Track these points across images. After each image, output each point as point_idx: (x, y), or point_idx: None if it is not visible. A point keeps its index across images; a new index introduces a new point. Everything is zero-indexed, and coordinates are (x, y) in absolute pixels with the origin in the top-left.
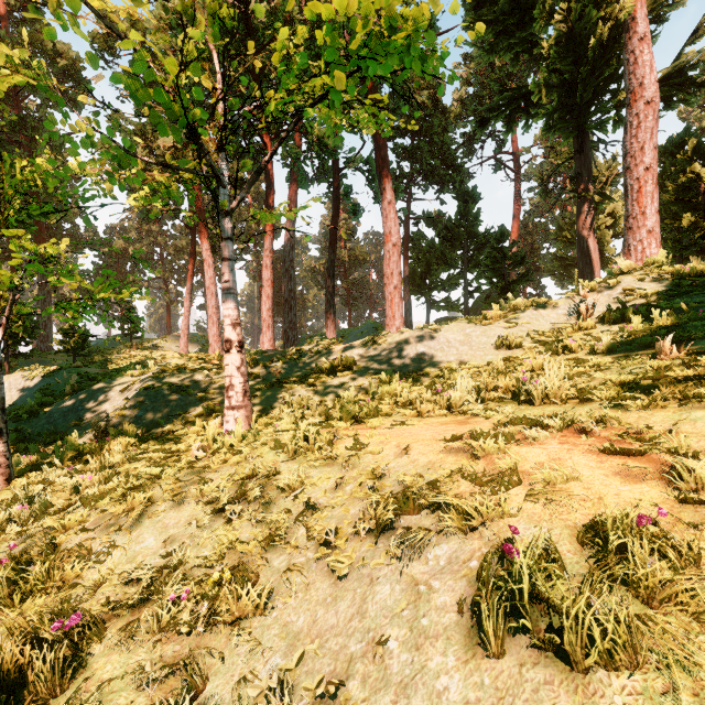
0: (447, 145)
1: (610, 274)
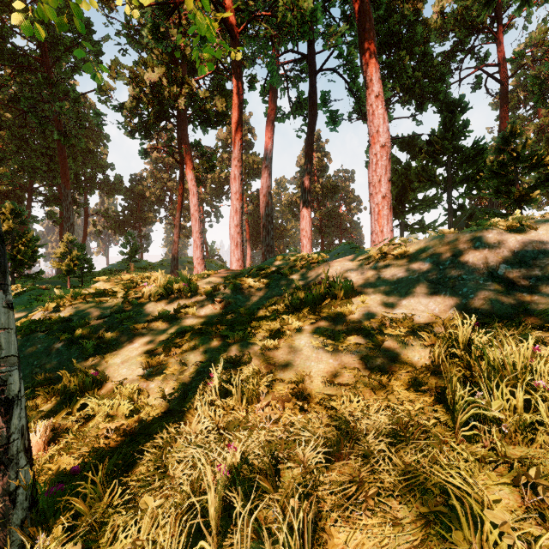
0: (429, 57)
1: None
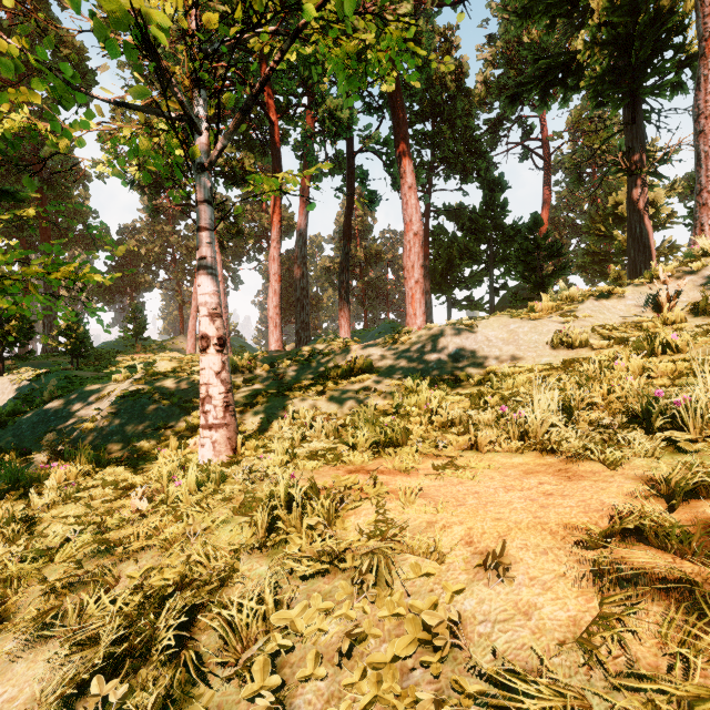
0: (471, 130)
1: (688, 257)
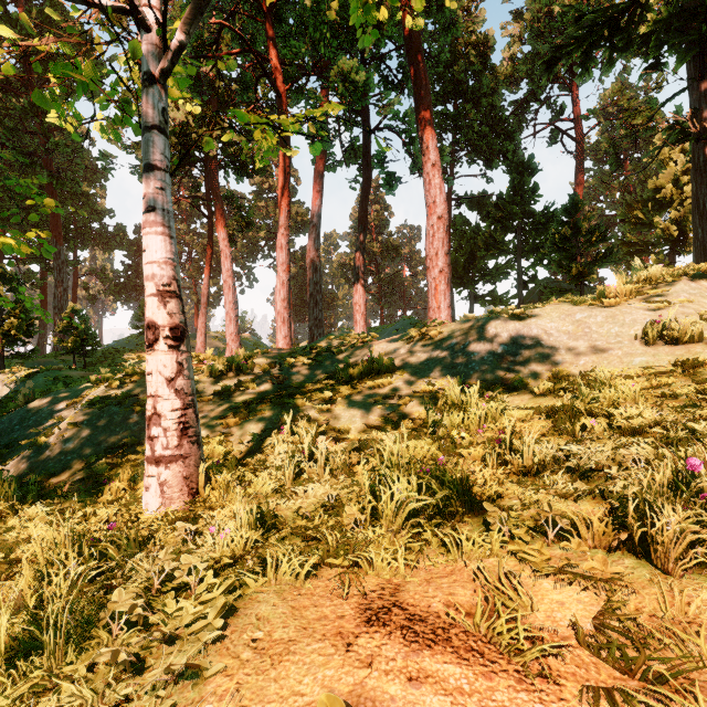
0: (497, 110)
1: None
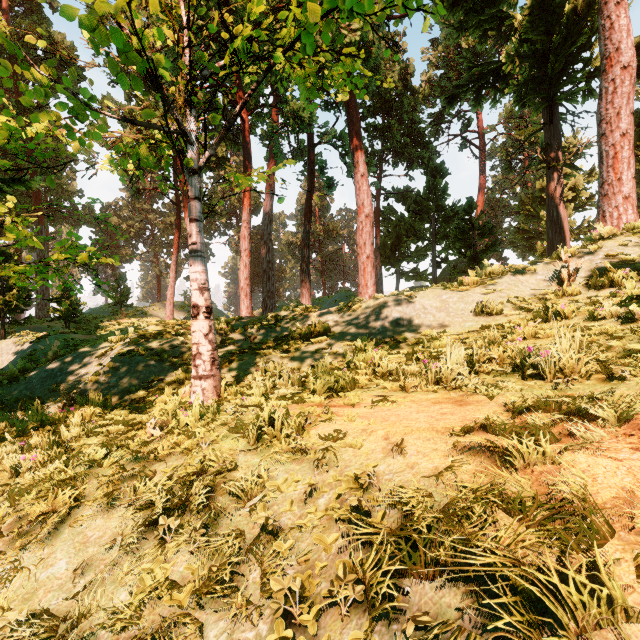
0: (416, 124)
1: (589, 240)
